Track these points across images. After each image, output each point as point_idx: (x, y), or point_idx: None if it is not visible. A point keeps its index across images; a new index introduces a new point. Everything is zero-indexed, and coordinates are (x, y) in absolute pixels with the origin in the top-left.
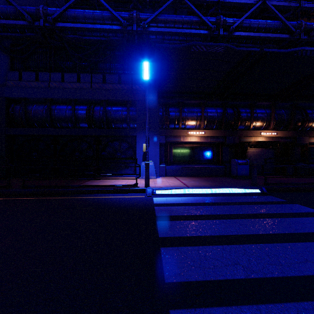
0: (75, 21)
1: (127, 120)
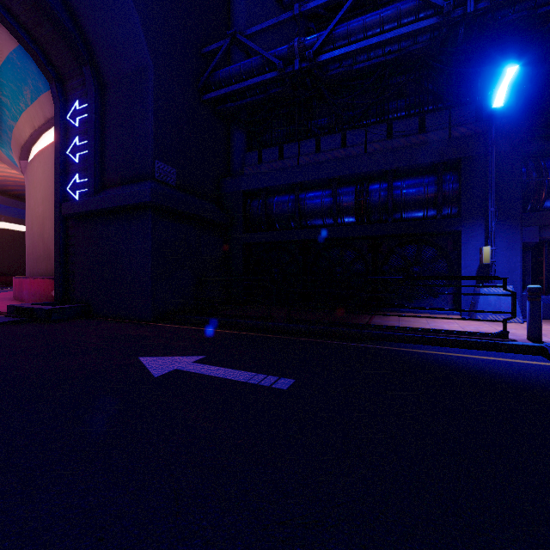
0: (346, 43)
1: (438, 202)
